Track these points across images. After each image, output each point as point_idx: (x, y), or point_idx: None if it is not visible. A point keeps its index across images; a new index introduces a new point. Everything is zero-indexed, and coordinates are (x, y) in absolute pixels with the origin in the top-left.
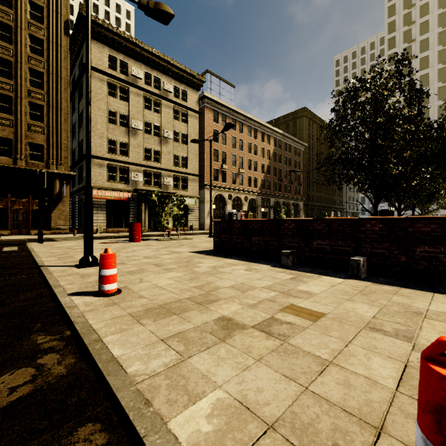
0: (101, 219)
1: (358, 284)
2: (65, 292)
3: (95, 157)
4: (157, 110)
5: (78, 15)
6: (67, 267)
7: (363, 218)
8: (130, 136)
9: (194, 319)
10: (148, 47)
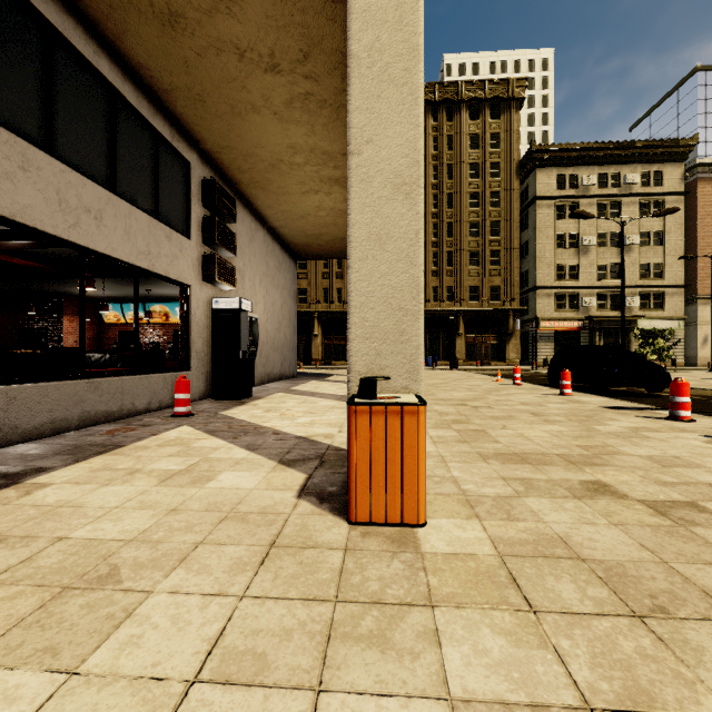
0: (549, 352)
1: None
2: None
3: (544, 288)
4: (614, 214)
5: (527, 152)
6: None
7: None
8: (580, 257)
9: None
10: (603, 144)
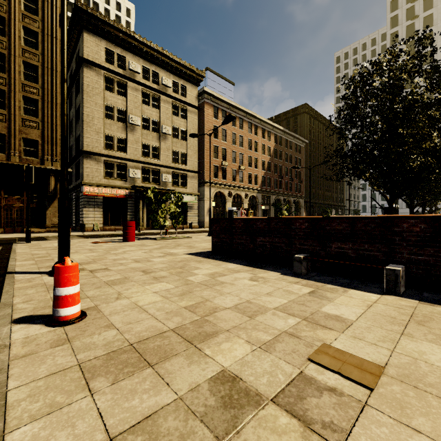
0: (98, 217)
1: (401, 304)
2: (10, 316)
3: (92, 153)
4: (155, 105)
5: (74, 7)
6: (38, 274)
7: (398, 216)
8: (128, 132)
9: (177, 378)
10: (146, 41)
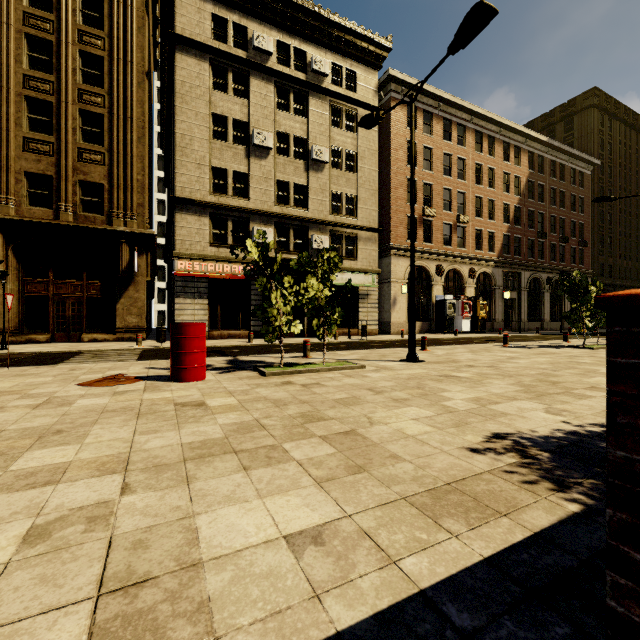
0: (200, 315)
1: None
2: None
3: (189, 201)
4: (300, 111)
5: None
6: None
7: None
8: (251, 162)
9: None
10: None
